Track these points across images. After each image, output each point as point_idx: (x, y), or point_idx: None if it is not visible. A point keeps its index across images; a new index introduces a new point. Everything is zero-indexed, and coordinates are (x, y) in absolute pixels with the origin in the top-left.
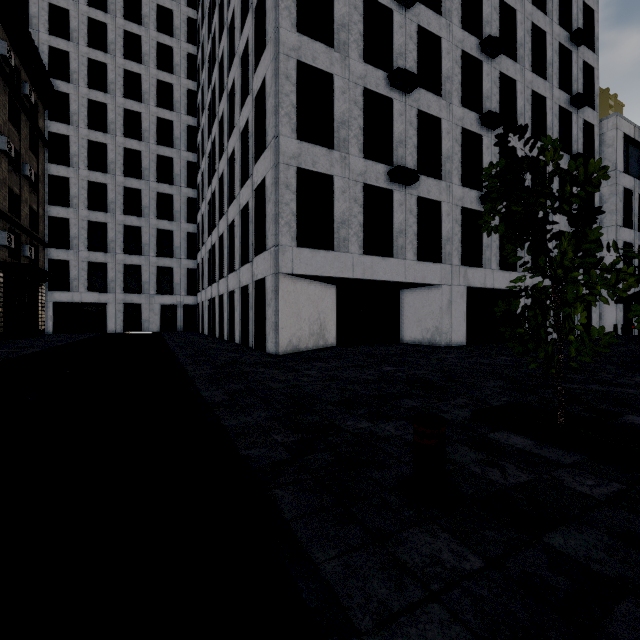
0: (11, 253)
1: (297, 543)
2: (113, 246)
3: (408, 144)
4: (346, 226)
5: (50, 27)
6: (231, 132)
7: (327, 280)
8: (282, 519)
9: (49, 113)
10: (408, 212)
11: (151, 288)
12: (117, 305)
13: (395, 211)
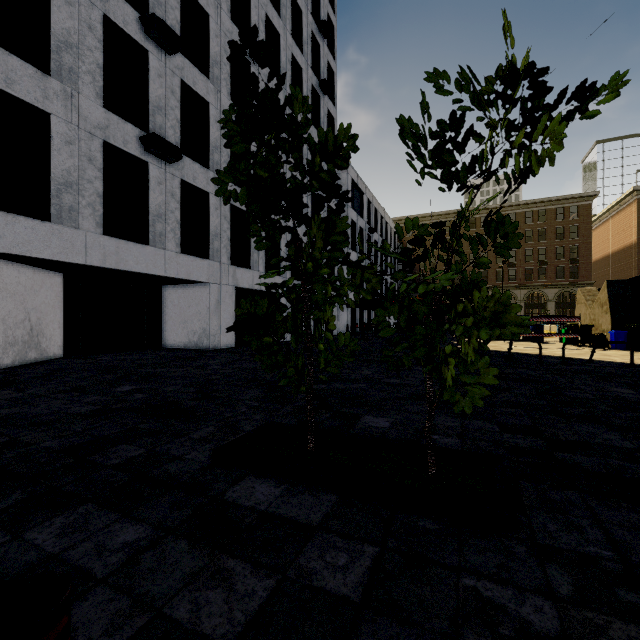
0: None
1: None
2: None
3: (169, 114)
4: (74, 191)
5: None
6: None
7: (42, 264)
8: None
9: None
10: (169, 194)
11: None
12: None
13: (152, 189)
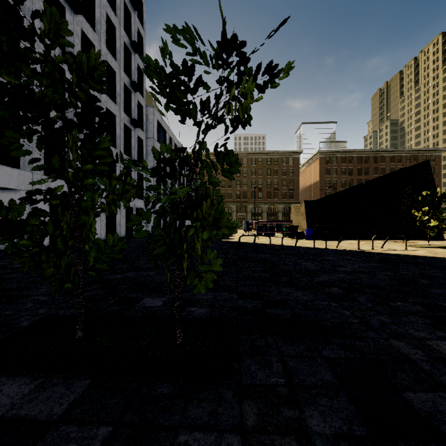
0: None
1: None
2: None
3: None
4: None
5: None
6: None
7: None
8: None
9: None
10: None
11: None
12: None
13: None
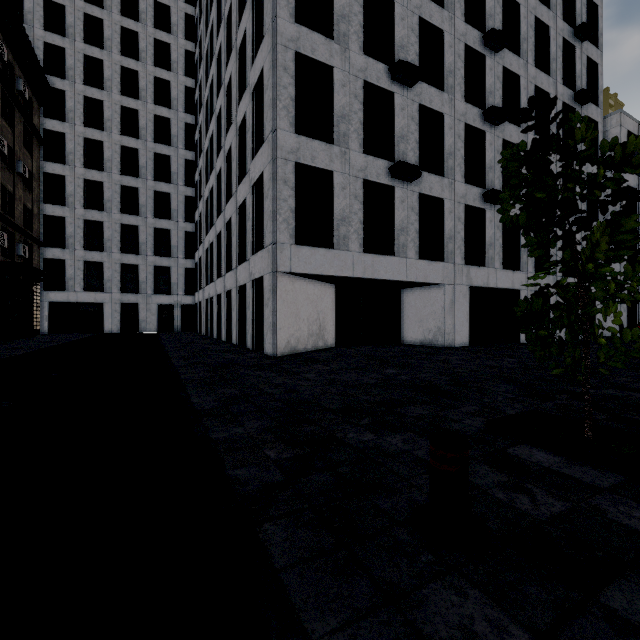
0: (4, 252)
1: (289, 606)
2: (109, 245)
3: (410, 139)
4: (346, 223)
5: (45, 23)
6: (228, 128)
7: (326, 279)
8: (271, 568)
9: (44, 110)
10: (410, 209)
11: (148, 288)
12: (114, 305)
13: (396, 208)
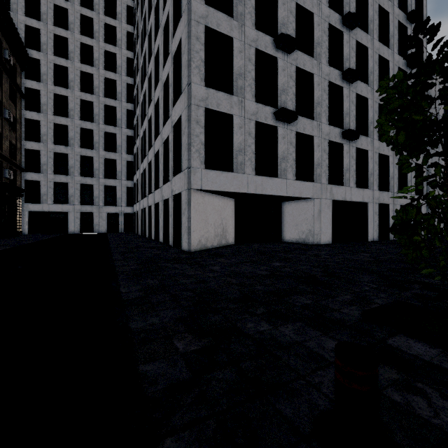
0: None
1: None
2: (72, 170)
3: (289, 92)
4: (242, 153)
5: (26, 11)
6: (157, 85)
7: (228, 194)
8: None
9: (25, 73)
10: (289, 143)
11: (100, 201)
12: (75, 213)
13: (279, 142)
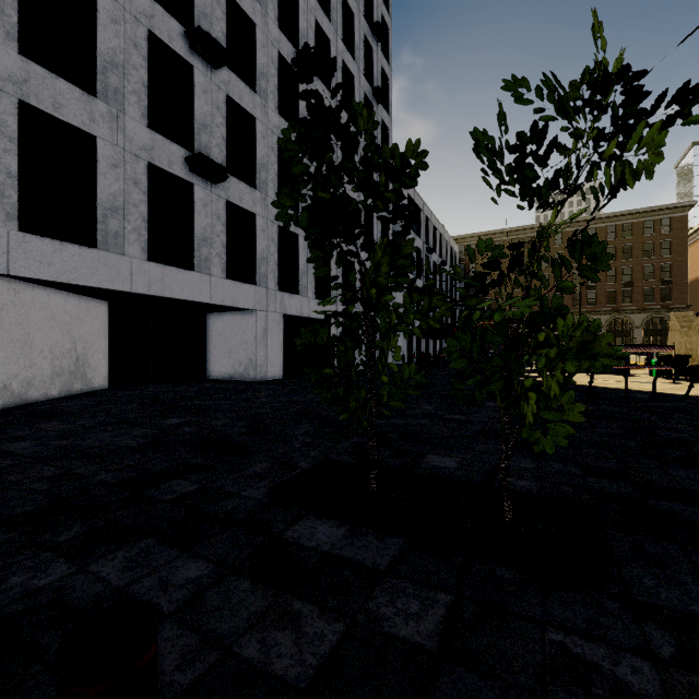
0: None
1: None
2: None
3: (215, 132)
4: (120, 216)
5: None
6: None
7: (88, 292)
8: None
9: None
10: (215, 217)
11: None
12: None
13: (197, 212)
